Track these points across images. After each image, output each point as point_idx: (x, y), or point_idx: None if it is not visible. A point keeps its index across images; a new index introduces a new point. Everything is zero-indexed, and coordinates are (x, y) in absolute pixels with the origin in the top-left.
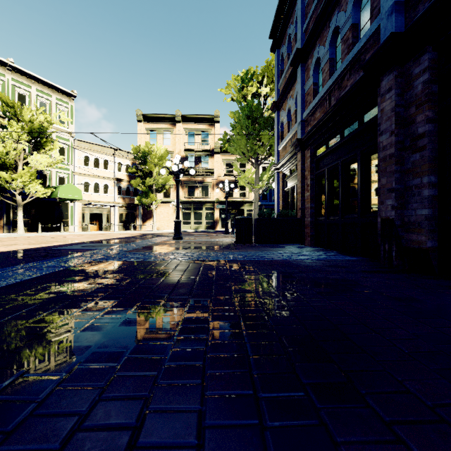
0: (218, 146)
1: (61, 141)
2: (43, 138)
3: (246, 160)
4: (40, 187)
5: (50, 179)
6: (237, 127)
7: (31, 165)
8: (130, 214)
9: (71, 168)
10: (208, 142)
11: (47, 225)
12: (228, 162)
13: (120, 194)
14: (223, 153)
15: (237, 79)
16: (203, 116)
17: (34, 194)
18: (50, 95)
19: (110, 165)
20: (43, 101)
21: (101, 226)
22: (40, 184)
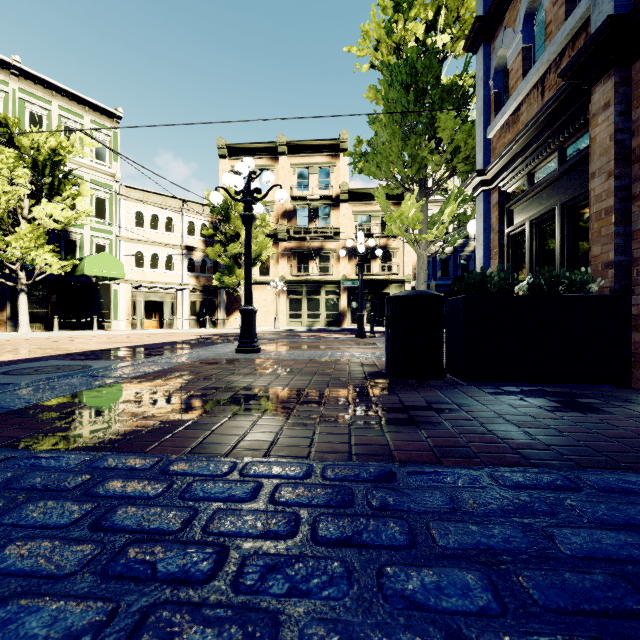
0: (346, 190)
1: (99, 189)
2: (57, 177)
3: (402, 187)
4: (51, 257)
5: (82, 247)
6: (383, 121)
7: (39, 222)
8: (207, 302)
9: (115, 230)
10: (330, 184)
11: (70, 320)
12: (363, 216)
13: (191, 270)
14: (353, 202)
15: (383, 6)
16: (321, 142)
17: (44, 269)
18: (81, 116)
19: (176, 226)
20: (70, 126)
21: (162, 321)
22: (66, 255)
